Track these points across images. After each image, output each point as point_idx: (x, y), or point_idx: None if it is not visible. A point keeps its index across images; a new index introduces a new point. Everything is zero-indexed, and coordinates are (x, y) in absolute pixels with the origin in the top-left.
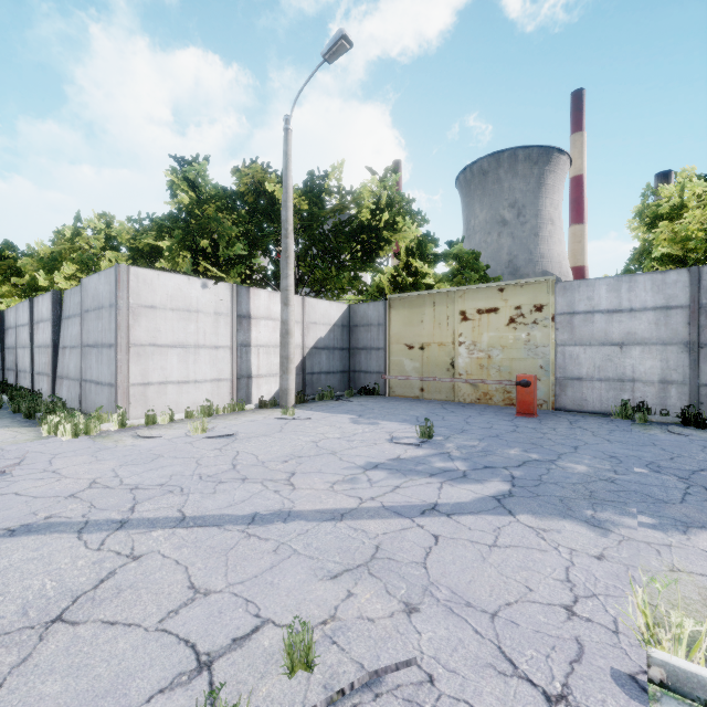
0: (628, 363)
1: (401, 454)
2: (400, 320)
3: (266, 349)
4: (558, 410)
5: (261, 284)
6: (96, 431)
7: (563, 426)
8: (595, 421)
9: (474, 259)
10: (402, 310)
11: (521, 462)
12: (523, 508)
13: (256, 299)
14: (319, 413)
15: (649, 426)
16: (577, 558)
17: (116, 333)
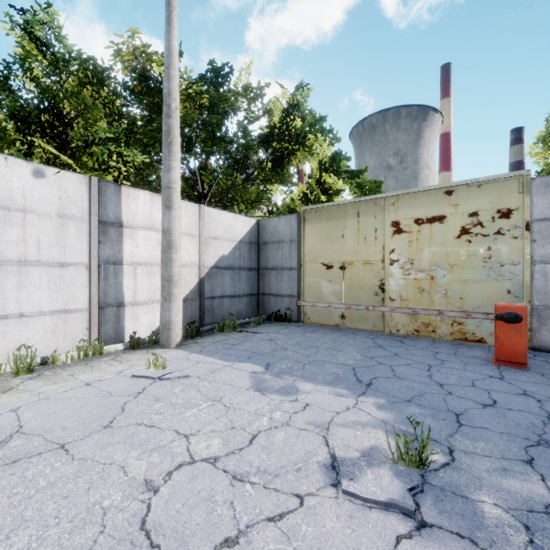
0: None
1: None
2: (316, 236)
3: (147, 268)
4: (536, 350)
5: None
6: None
7: None
8: None
9: (376, 187)
10: (319, 224)
11: None
12: None
13: (132, 202)
14: (208, 360)
15: None
16: None
17: None
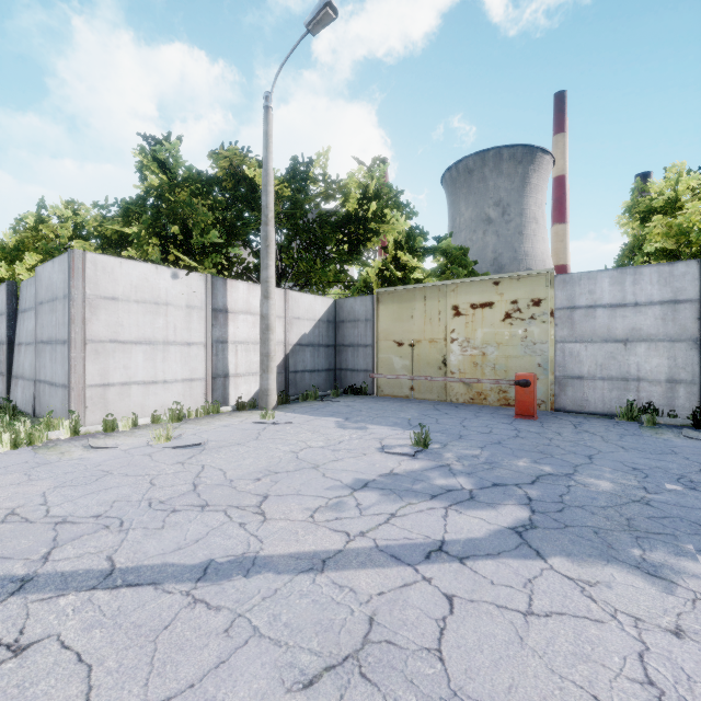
0: (632, 361)
1: (394, 468)
2: (389, 316)
3: (245, 346)
4: (557, 411)
5: (242, 277)
6: (42, 440)
7: (569, 430)
8: (600, 423)
9: (462, 254)
10: (391, 305)
11: (534, 477)
12: (552, 547)
13: (234, 292)
14: (302, 416)
15: (659, 430)
16: (648, 635)
17: (69, 327)
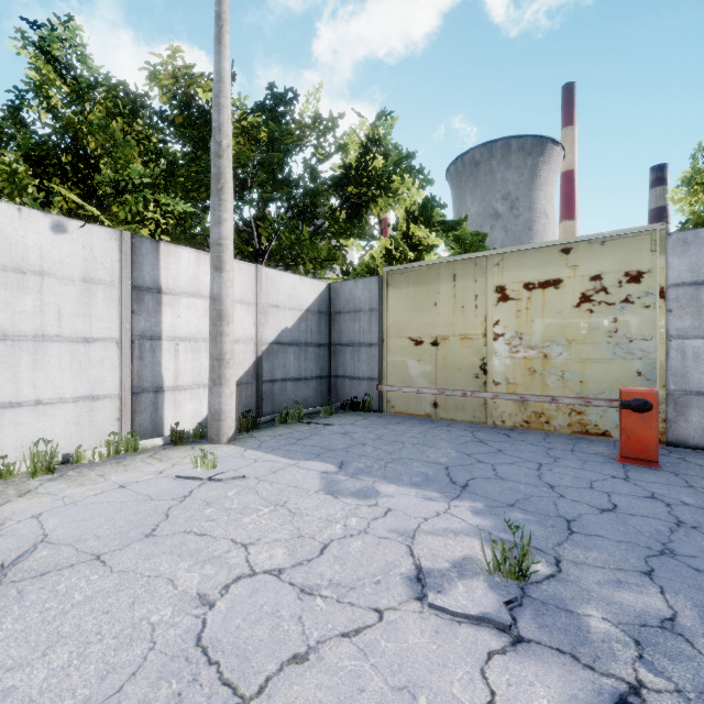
0: None
1: None
2: (402, 303)
3: (192, 344)
4: (672, 445)
5: None
6: None
7: None
8: None
9: (479, 241)
10: (405, 289)
11: None
12: None
13: (173, 263)
14: (269, 458)
15: None
16: None
17: None
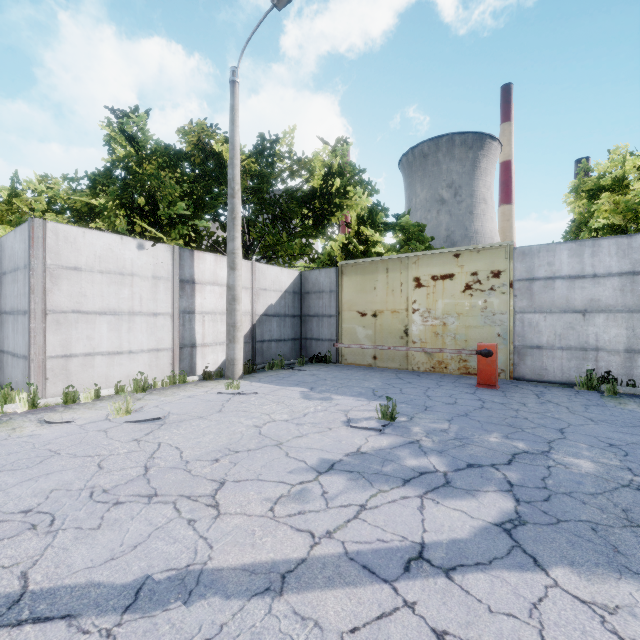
0: (591, 332)
1: (362, 445)
2: (352, 287)
3: (212, 316)
4: (516, 379)
5: (212, 250)
6: None
7: (532, 401)
8: (562, 393)
9: (419, 231)
10: (354, 277)
11: (510, 456)
12: (550, 552)
13: (201, 263)
14: (268, 386)
15: (621, 400)
16: None
17: (29, 297)
